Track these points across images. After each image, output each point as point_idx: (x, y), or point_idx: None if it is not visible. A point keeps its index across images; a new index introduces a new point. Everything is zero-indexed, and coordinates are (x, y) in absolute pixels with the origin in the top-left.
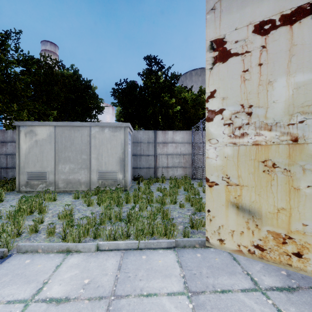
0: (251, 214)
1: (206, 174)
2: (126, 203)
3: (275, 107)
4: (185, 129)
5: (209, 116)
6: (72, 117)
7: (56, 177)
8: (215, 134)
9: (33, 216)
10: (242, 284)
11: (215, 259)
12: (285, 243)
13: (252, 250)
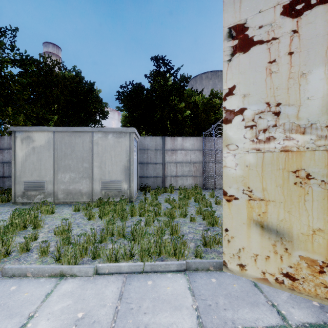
0: (279, 235)
1: (224, 186)
2: (131, 216)
3: (310, 105)
4: (196, 135)
5: (227, 117)
6: (74, 122)
7: (55, 187)
8: (234, 139)
9: (27, 232)
10: (267, 319)
11: (233, 285)
12: (323, 272)
13: (281, 279)
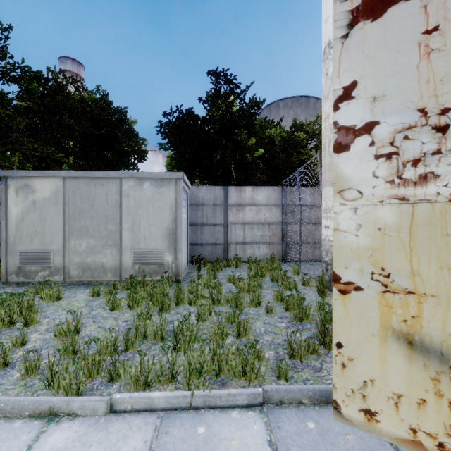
0: (447, 361)
1: (334, 266)
2: (177, 304)
3: None
4: (272, 184)
5: (341, 141)
6: (98, 166)
7: (66, 259)
8: (355, 179)
9: (14, 330)
10: None
11: (346, 435)
12: None
13: (450, 446)
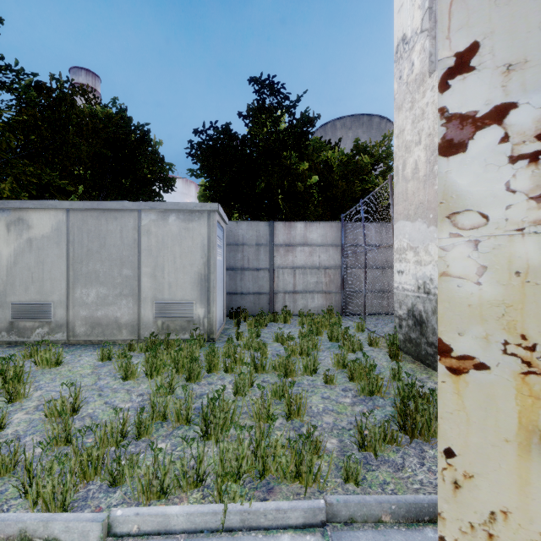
0: None
1: (441, 331)
2: (209, 371)
3: None
4: (329, 220)
5: (452, 137)
6: (114, 197)
7: (71, 313)
8: (476, 196)
9: None
10: None
11: None
12: None
13: None
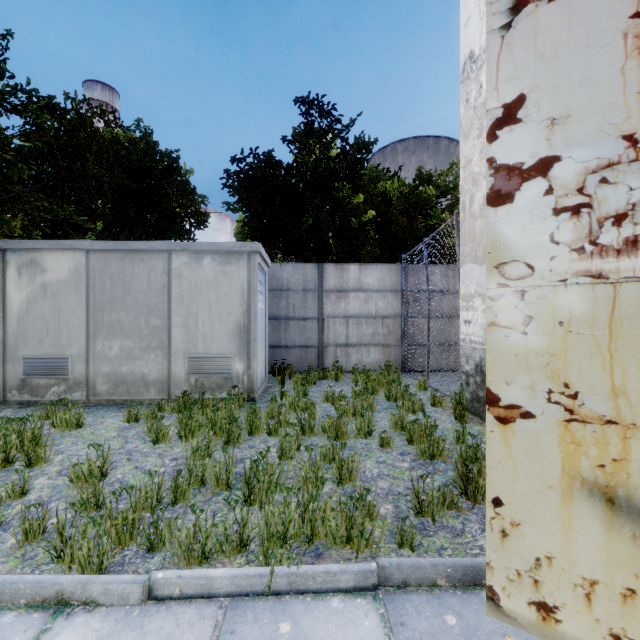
0: None
1: (489, 380)
2: (251, 433)
3: None
4: (387, 261)
5: (500, 187)
6: (138, 235)
7: (91, 368)
8: (522, 247)
9: (11, 473)
10: None
11: (505, 637)
12: None
13: None
